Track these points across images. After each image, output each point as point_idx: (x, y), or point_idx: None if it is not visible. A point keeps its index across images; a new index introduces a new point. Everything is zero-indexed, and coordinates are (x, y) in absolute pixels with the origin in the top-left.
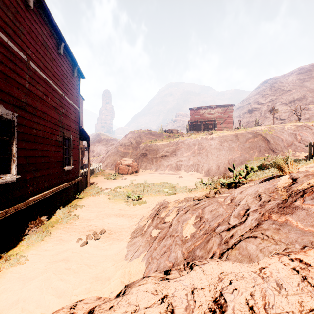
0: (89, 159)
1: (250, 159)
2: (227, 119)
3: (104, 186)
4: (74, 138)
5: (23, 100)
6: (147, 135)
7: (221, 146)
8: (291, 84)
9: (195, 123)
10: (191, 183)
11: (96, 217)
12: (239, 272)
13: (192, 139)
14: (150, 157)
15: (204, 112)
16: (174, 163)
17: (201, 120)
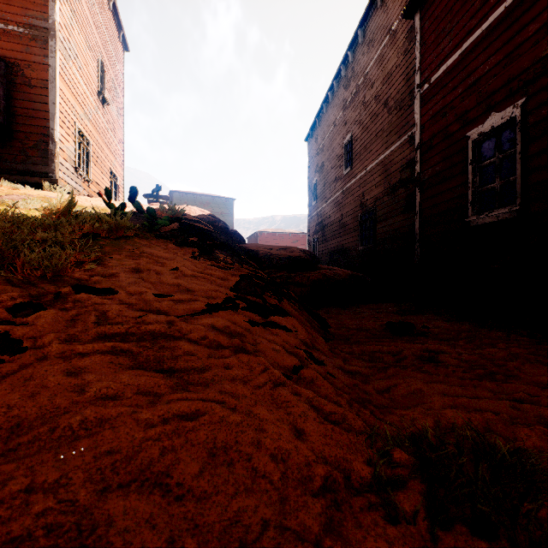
0: None
1: None
2: None
3: None
4: None
5: (547, 51)
6: None
7: None
8: None
9: None
10: None
11: (542, 368)
12: (262, 249)
13: None
14: None
15: None
16: None
17: None
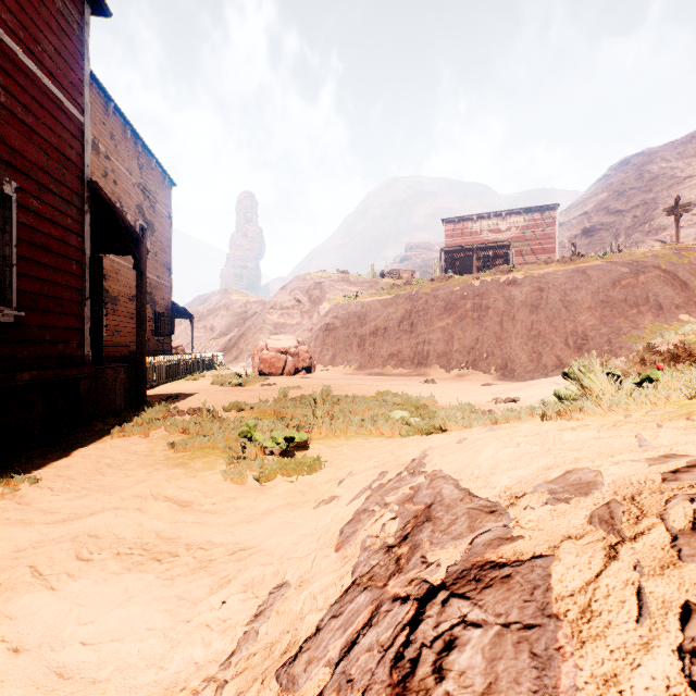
0: (140, 313)
1: (634, 332)
2: (539, 243)
3: (196, 402)
4: (45, 207)
5: None
6: (339, 284)
7: (540, 300)
8: (693, 162)
9: (457, 255)
10: (472, 395)
11: (1, 567)
12: None
13: (455, 285)
14: (346, 334)
15: (480, 227)
16: (410, 348)
17: (474, 246)
